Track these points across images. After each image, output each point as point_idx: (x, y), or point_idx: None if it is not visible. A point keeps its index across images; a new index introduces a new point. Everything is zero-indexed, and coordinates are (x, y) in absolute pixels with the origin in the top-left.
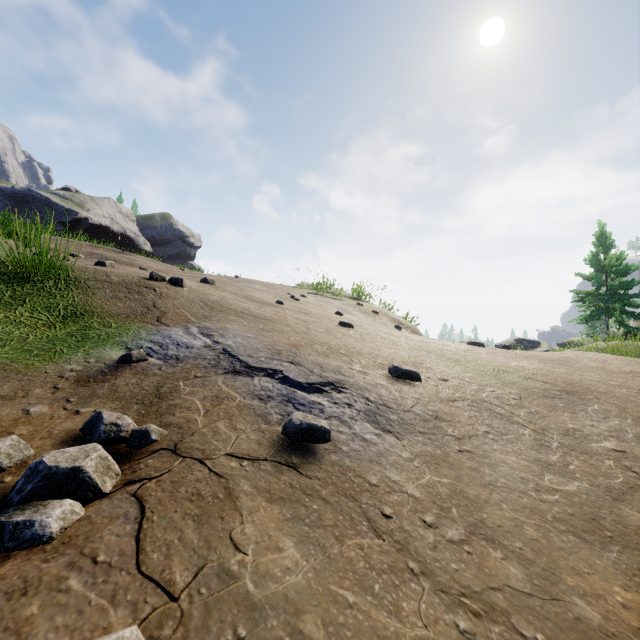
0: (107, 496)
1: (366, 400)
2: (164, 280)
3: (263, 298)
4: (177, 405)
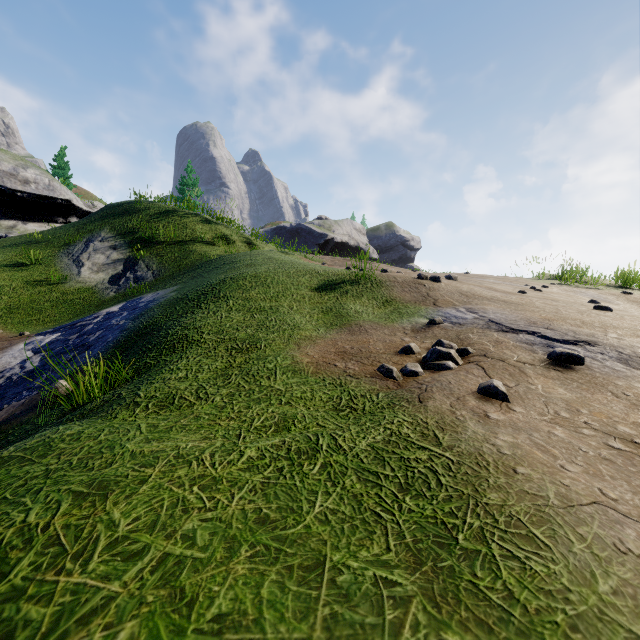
0: (462, 365)
1: (619, 353)
2: (427, 278)
3: (503, 289)
4: (473, 343)
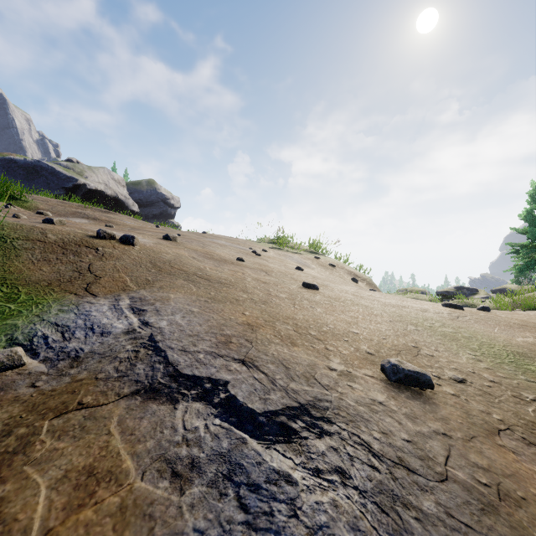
0: None
1: (367, 452)
2: (113, 238)
3: (224, 254)
4: None
